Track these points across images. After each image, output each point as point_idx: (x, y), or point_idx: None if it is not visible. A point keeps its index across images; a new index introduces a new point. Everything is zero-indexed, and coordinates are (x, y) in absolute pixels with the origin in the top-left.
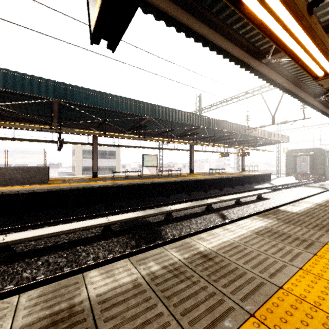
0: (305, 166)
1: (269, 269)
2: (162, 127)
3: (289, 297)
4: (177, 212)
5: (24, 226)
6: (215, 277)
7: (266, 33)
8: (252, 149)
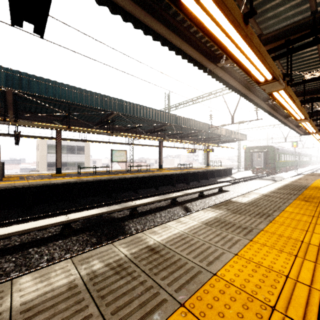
0: (259, 162)
1: (209, 257)
2: (131, 123)
3: (219, 283)
4: (143, 207)
5: None
6: (157, 270)
7: (210, 37)
8: (215, 146)
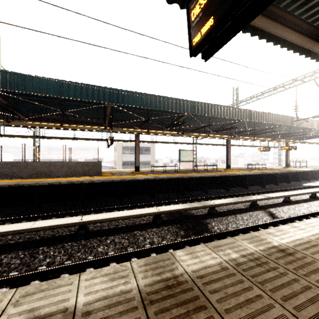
0: None
1: None
2: (200, 122)
3: None
4: (219, 207)
5: (88, 211)
6: (303, 272)
7: None
8: (300, 142)
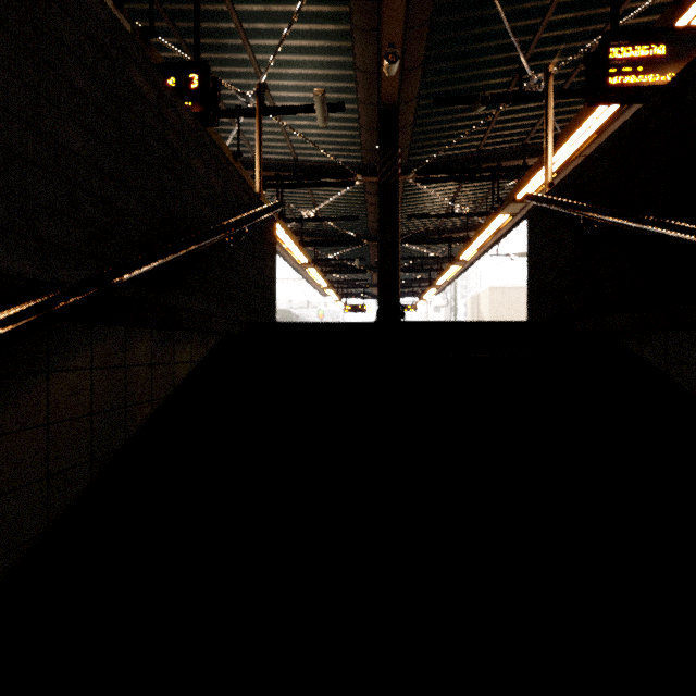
0: None
1: None
2: None
3: None
4: None
5: None
6: None
7: None
8: None
